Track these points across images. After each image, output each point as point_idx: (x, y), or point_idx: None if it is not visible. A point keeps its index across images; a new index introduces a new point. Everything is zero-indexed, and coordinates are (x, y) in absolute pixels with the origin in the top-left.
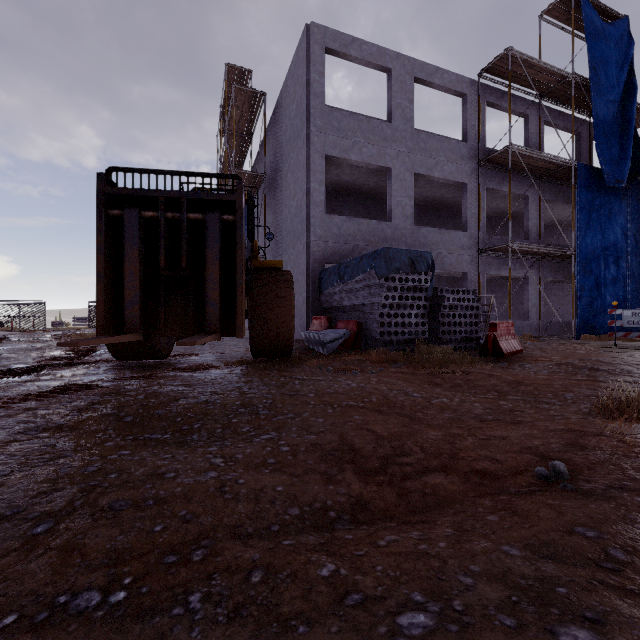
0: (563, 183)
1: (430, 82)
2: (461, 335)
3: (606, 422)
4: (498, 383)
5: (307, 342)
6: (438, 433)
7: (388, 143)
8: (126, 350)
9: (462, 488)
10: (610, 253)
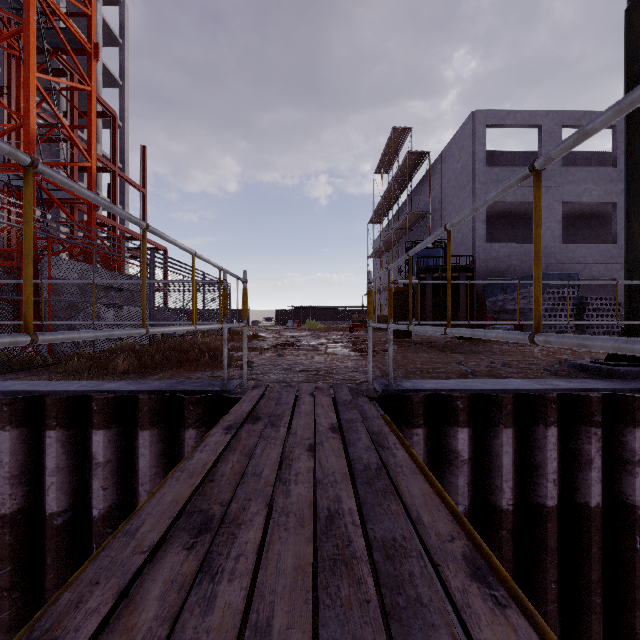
0: None
1: (578, 125)
2: (603, 329)
3: None
4: None
5: None
6: None
7: None
8: (398, 333)
9: None
10: None
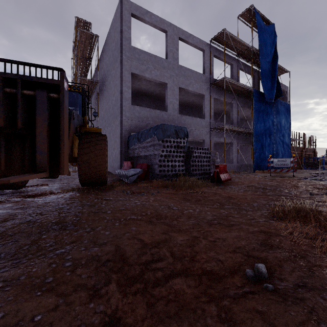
0: (247, 98)
1: (187, 41)
2: (201, 171)
3: (279, 224)
4: (220, 198)
5: (119, 176)
6: (184, 238)
7: (165, 70)
8: None
9: (196, 291)
10: (267, 132)
